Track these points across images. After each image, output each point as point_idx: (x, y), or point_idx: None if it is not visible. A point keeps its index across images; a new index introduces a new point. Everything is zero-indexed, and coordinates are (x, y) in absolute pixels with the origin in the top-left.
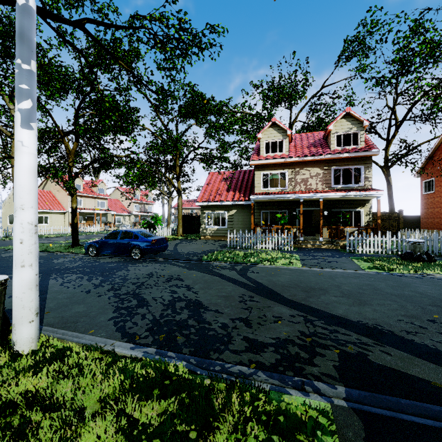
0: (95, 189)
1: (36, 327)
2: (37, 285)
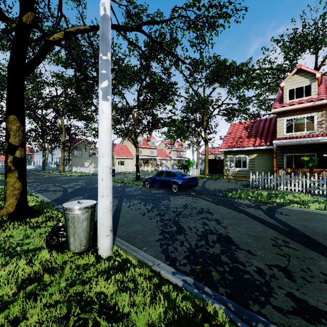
0: (149, 143)
1: (110, 240)
2: (111, 210)
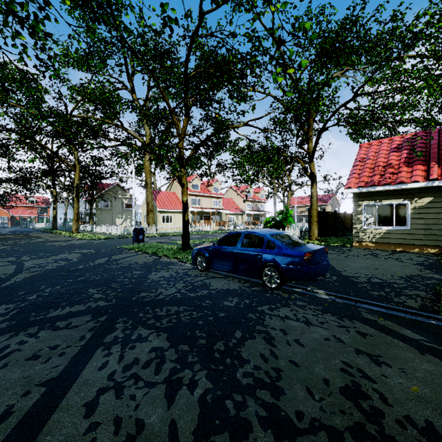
0: (211, 188)
1: None
2: None
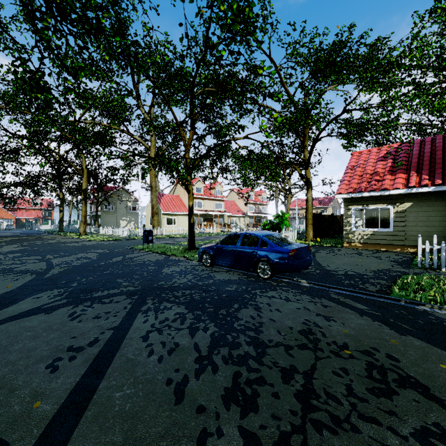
0: (213, 191)
1: None
2: None
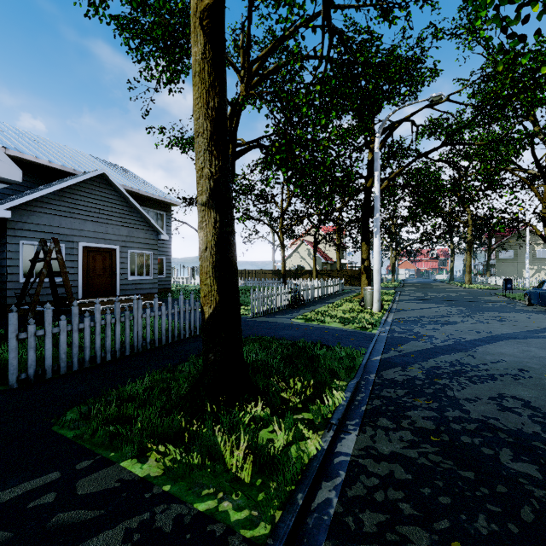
0: None
1: (377, 305)
2: (378, 291)
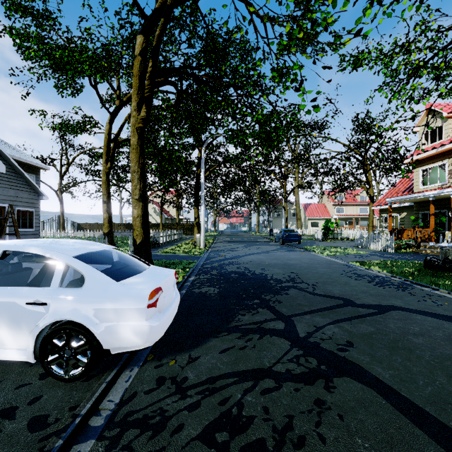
0: (357, 197)
1: (203, 244)
2: (203, 236)
